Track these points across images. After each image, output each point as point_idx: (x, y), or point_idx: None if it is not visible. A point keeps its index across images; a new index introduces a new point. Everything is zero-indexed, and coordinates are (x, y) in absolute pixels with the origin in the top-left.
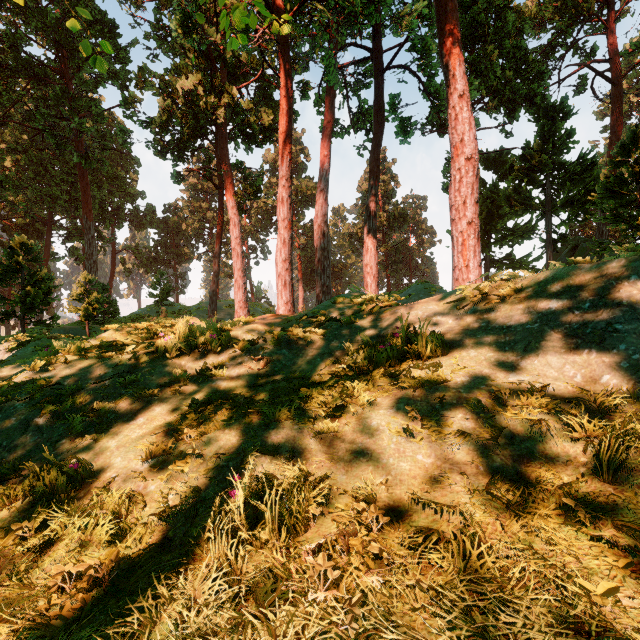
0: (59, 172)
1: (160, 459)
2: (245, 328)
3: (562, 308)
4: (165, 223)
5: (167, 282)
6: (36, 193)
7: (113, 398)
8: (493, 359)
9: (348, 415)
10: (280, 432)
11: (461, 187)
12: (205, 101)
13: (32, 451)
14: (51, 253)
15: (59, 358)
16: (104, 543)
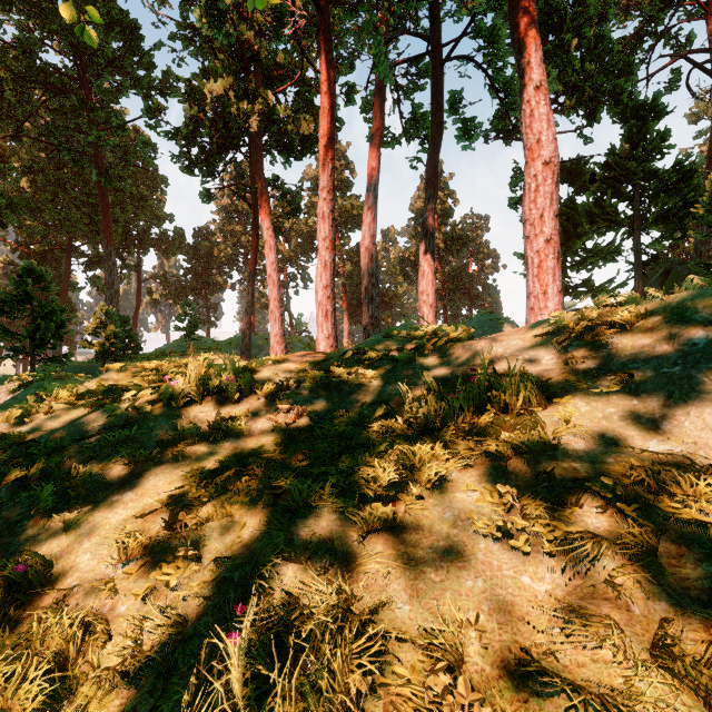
0: (79, 193)
1: (140, 560)
2: (273, 369)
3: None
4: (195, 249)
5: (195, 314)
6: (54, 216)
7: (98, 462)
8: (616, 417)
9: (409, 498)
10: (311, 524)
11: (537, 197)
12: (236, 107)
13: None
14: (71, 283)
15: (43, 406)
16: None
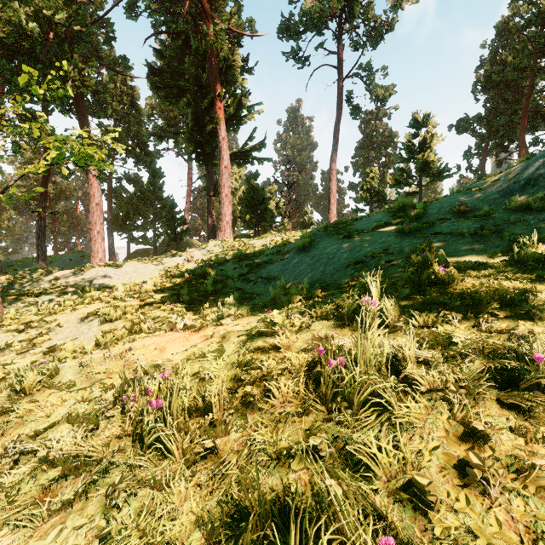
0: None
1: None
2: None
3: (96, 274)
4: None
5: None
6: None
7: None
8: (79, 285)
9: (42, 297)
10: (24, 300)
11: (94, 216)
12: None
13: None
14: None
15: None
16: None
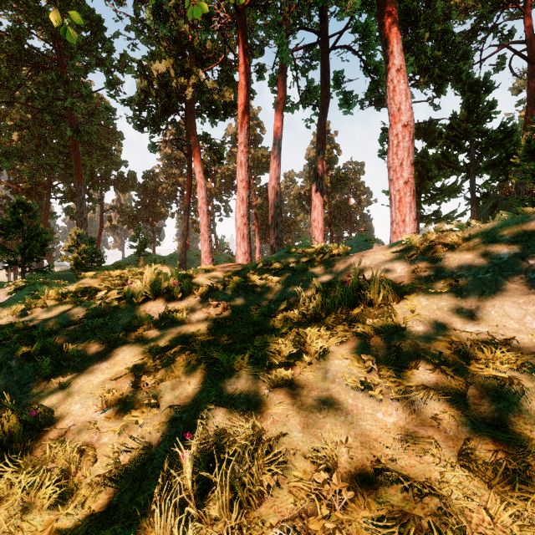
0: (56, 144)
1: (116, 407)
2: (205, 276)
3: (515, 258)
4: (144, 187)
5: (144, 236)
6: (38, 162)
7: (81, 342)
8: (446, 308)
9: (302, 364)
10: (235, 382)
11: (398, 151)
12: (176, 82)
13: (1, 394)
14: (50, 212)
15: (38, 303)
16: (49, 505)
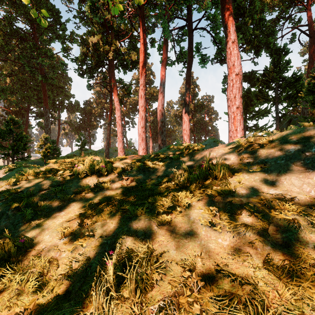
0: (32, 85)
1: (70, 237)
2: (121, 162)
3: (298, 151)
4: (84, 110)
5: (84, 139)
6: (21, 95)
7: (49, 200)
8: (259, 180)
9: (176, 212)
10: (137, 222)
11: (233, 89)
12: (103, 48)
13: (3, 230)
14: (29, 125)
15: (23, 178)
16: (32, 291)
